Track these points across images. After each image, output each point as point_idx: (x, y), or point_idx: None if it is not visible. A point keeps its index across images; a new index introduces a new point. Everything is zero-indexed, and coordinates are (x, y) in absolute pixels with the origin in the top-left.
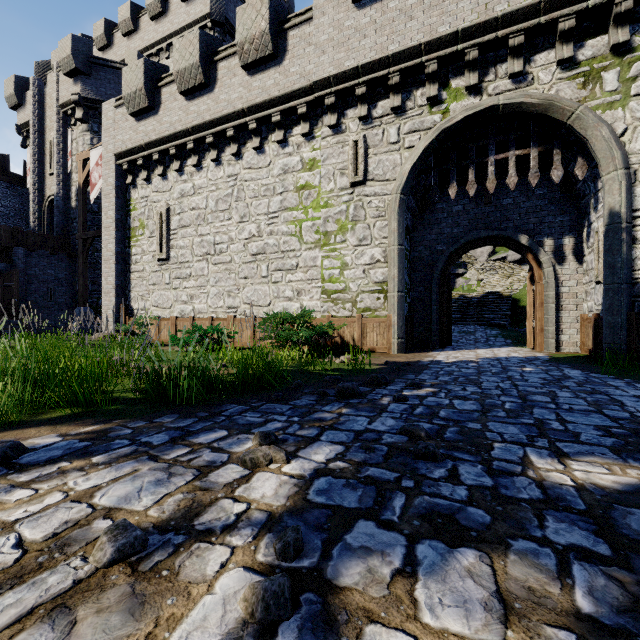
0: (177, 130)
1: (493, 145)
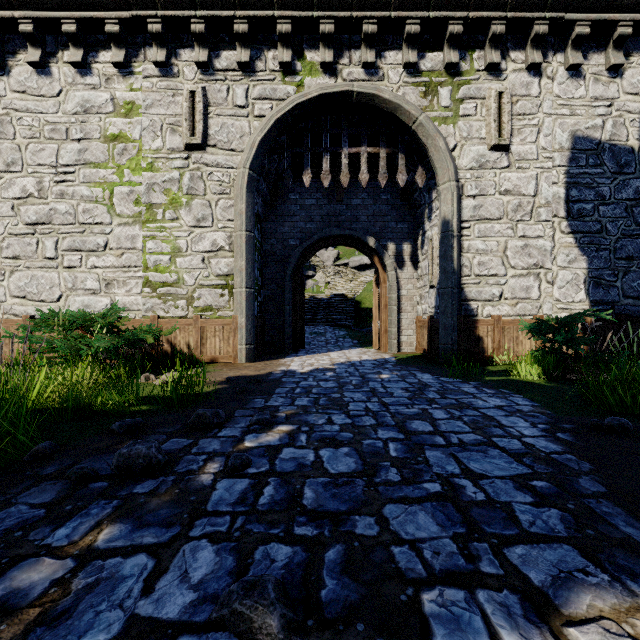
0: None
1: (347, 137)
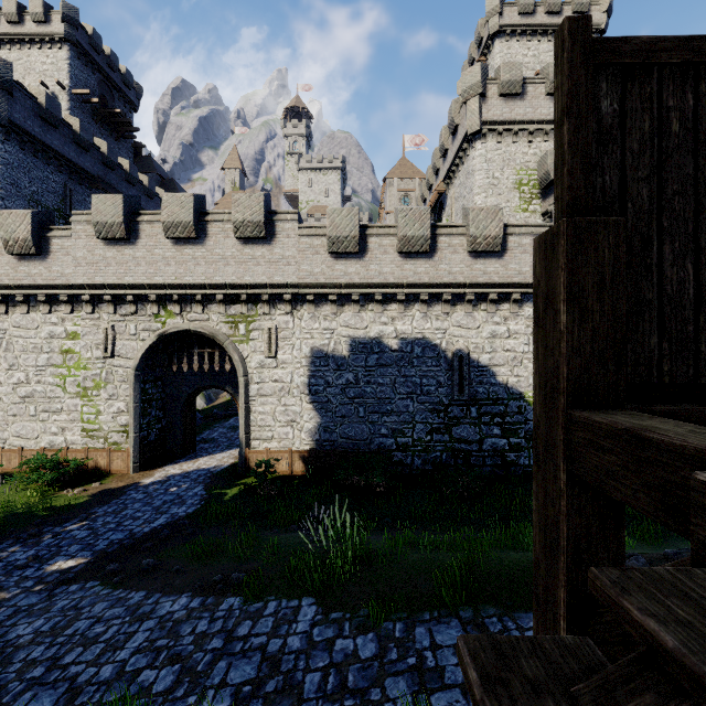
0: None
1: (197, 343)
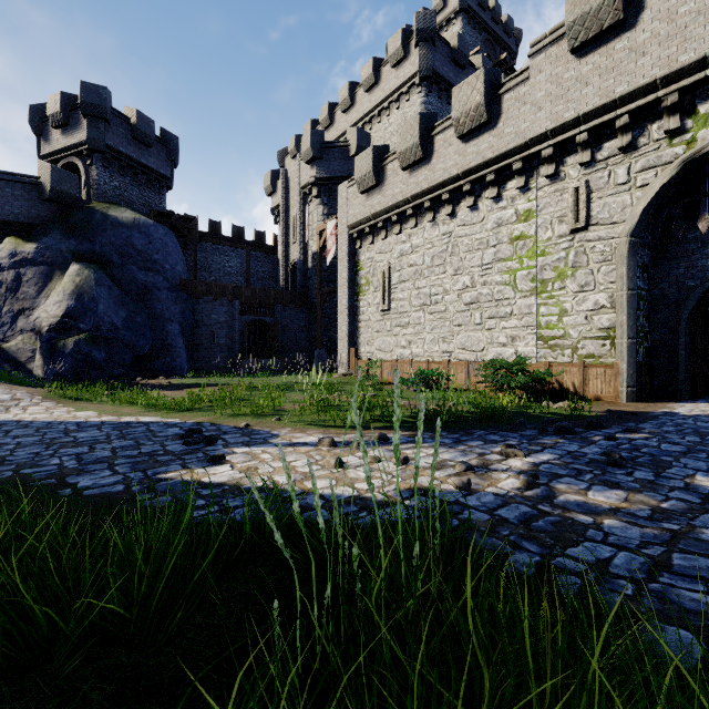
0: (398, 201)
1: None
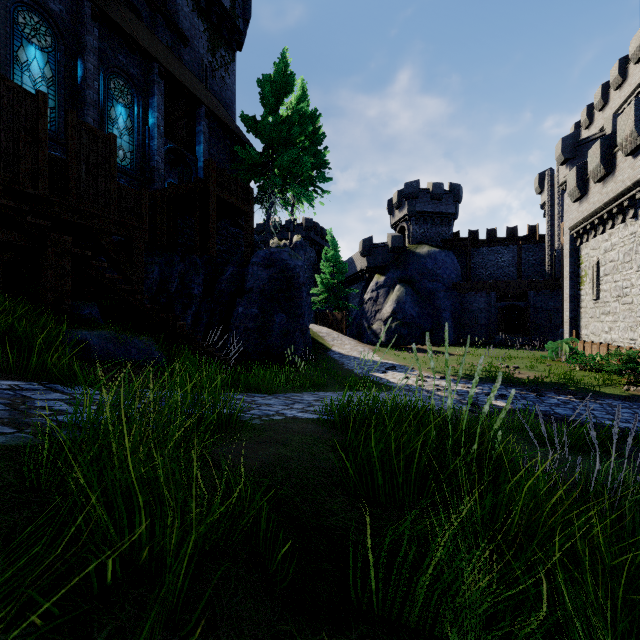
0: (595, 208)
1: None
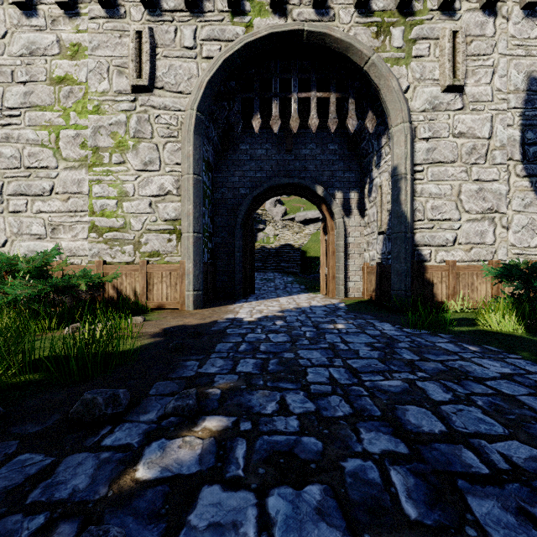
0: None
1: (296, 81)
